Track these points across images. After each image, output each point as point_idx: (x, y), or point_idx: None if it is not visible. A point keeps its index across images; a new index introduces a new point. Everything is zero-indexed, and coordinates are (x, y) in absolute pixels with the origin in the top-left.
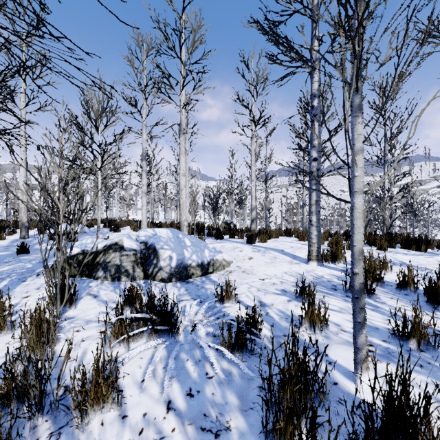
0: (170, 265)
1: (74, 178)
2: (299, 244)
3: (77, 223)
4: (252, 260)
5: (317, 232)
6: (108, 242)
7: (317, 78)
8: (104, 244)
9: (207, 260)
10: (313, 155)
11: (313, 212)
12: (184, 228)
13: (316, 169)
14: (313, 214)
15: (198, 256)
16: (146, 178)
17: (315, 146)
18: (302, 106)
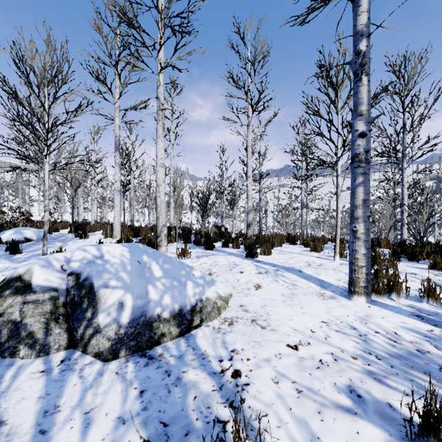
0: (119, 320)
1: (13, 169)
2: (314, 257)
3: (39, 226)
4: (261, 291)
5: (367, 250)
6: (10, 273)
7: (366, 6)
8: (4, 275)
9: (190, 302)
10: (360, 128)
11: (359, 218)
12: (163, 237)
13: (364, 150)
14: (359, 220)
15: (174, 297)
16: (119, 173)
17: (362, 114)
18: (323, 72)
